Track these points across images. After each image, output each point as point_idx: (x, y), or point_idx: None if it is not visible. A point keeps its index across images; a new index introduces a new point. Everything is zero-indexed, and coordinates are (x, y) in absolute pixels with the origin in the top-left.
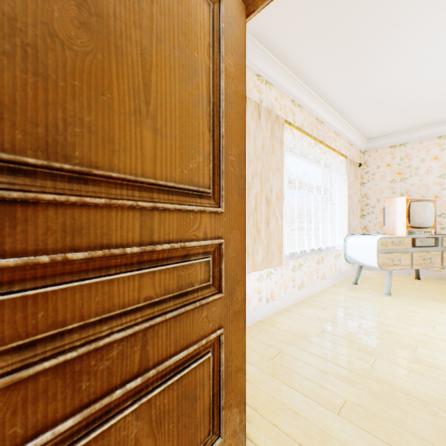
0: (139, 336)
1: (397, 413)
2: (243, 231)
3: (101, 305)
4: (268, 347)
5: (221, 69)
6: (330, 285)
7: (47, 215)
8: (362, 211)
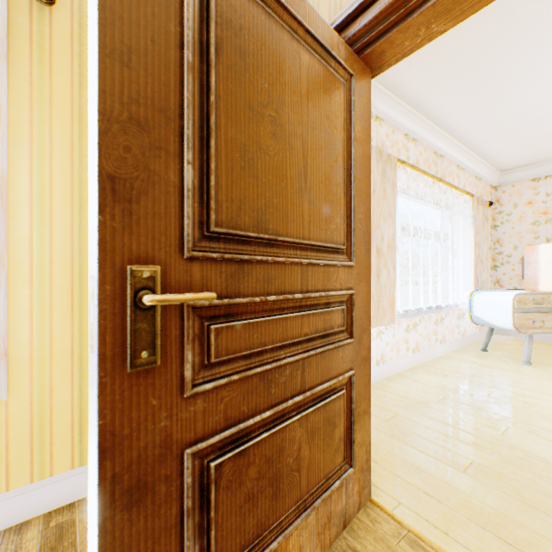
0: (300, 364)
1: (530, 476)
2: (369, 283)
3: (281, 335)
4: (382, 410)
5: (352, 138)
6: (452, 351)
7: (256, 270)
8: (494, 261)
